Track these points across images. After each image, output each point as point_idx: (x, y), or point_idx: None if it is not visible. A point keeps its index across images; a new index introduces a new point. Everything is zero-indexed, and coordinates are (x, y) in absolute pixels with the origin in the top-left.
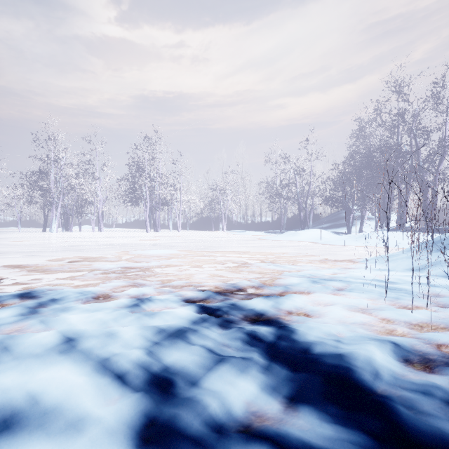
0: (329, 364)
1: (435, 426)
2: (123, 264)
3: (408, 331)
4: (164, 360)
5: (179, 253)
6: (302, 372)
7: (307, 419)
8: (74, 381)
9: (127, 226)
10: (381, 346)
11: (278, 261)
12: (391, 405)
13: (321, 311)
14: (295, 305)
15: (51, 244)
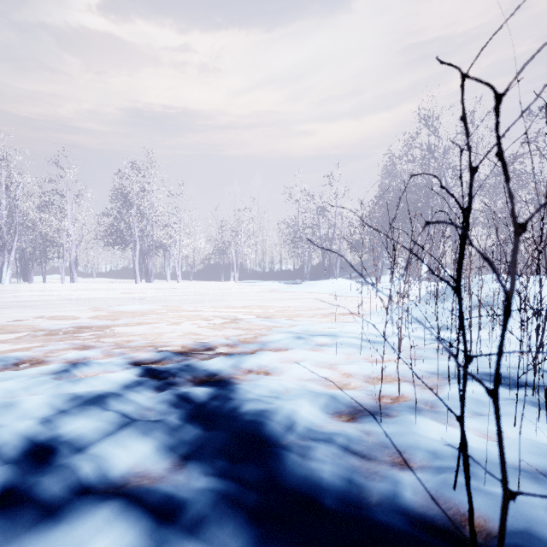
0: (246, 420)
1: (312, 470)
2: (79, 323)
3: (361, 384)
4: (62, 428)
5: (162, 308)
6: (214, 430)
7: (188, 475)
8: None
9: (112, 275)
10: (314, 399)
11: (277, 315)
12: (283, 455)
13: (285, 368)
14: (259, 363)
15: None
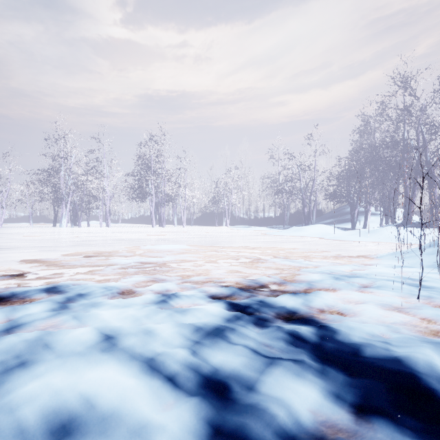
0: (389, 369)
1: None
2: (139, 259)
3: None
4: (210, 361)
5: (190, 248)
6: (362, 378)
7: (386, 433)
8: (125, 383)
9: (132, 221)
10: (437, 349)
11: (292, 256)
12: None
13: (355, 309)
14: (325, 303)
15: (64, 239)
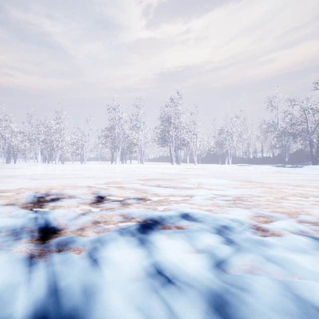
0: None
1: None
2: (209, 192)
3: None
4: None
5: (235, 183)
6: None
7: None
8: None
9: (154, 160)
10: None
11: None
12: None
13: None
14: None
15: (127, 172)
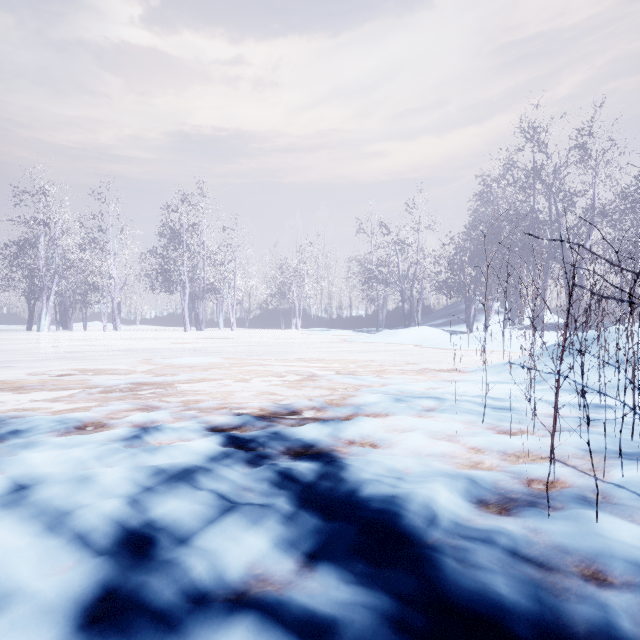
0: (374, 509)
1: (481, 582)
2: (136, 379)
3: (498, 463)
4: (153, 511)
5: (224, 362)
6: (337, 521)
7: (323, 581)
8: (12, 544)
9: (158, 322)
10: (451, 483)
11: (360, 372)
12: (436, 558)
13: (394, 439)
14: (360, 432)
15: (35, 350)
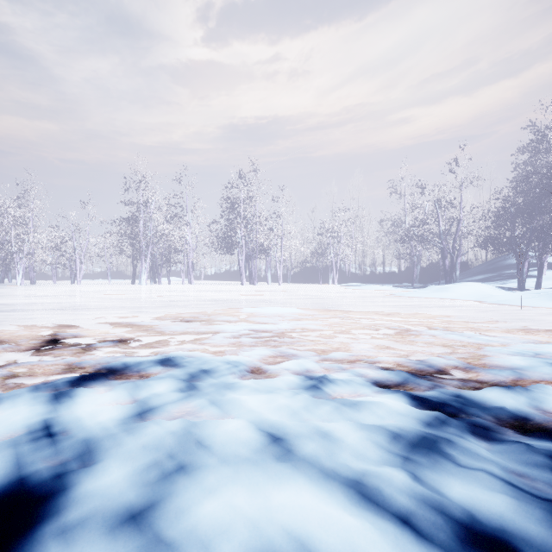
0: None
1: None
2: (249, 326)
3: None
4: (446, 494)
5: (305, 313)
6: None
7: None
8: (341, 521)
9: (216, 278)
10: None
11: (455, 328)
12: None
13: None
14: None
15: (149, 298)
